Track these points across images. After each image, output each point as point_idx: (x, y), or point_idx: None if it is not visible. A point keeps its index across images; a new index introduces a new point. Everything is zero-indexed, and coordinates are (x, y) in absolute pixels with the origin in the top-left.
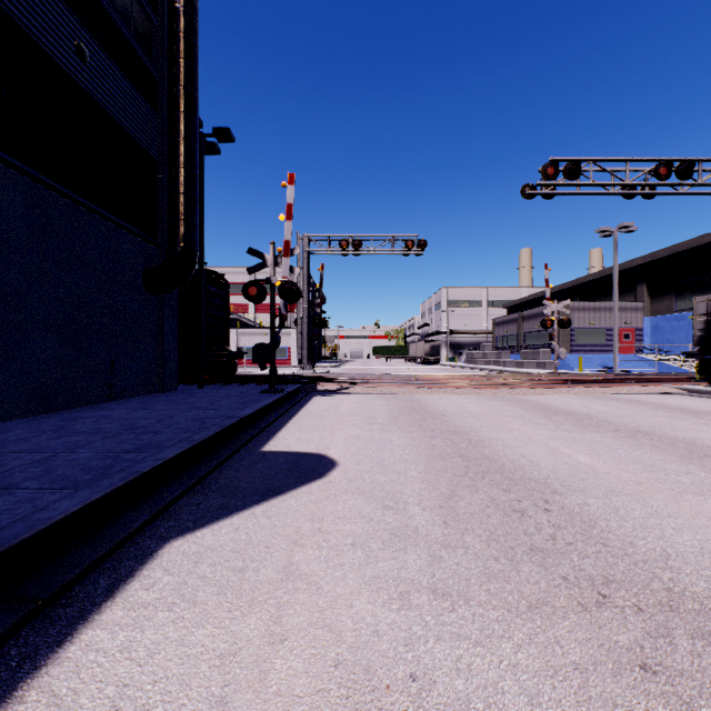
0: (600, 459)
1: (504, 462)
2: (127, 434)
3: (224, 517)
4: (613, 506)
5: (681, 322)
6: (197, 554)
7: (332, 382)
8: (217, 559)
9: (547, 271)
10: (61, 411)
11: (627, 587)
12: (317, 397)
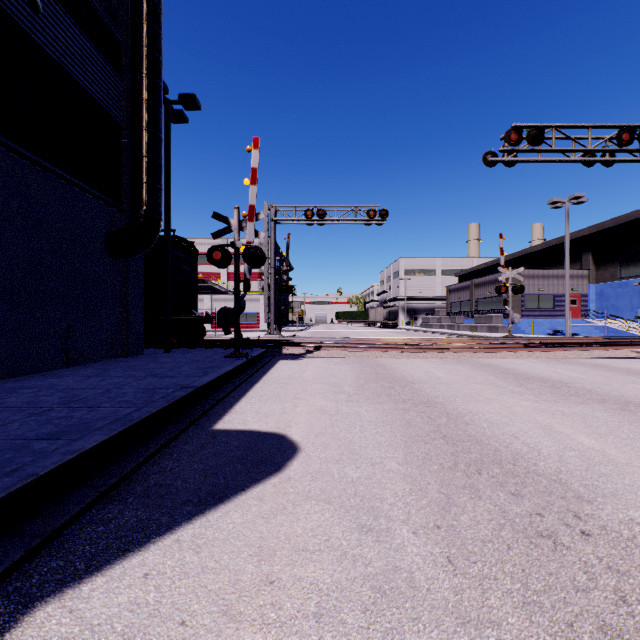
0: (608, 441)
1: (497, 447)
2: (58, 411)
3: (136, 548)
4: None
5: (625, 289)
6: None
7: (297, 346)
8: None
9: (501, 240)
10: (8, 379)
11: None
12: (282, 361)
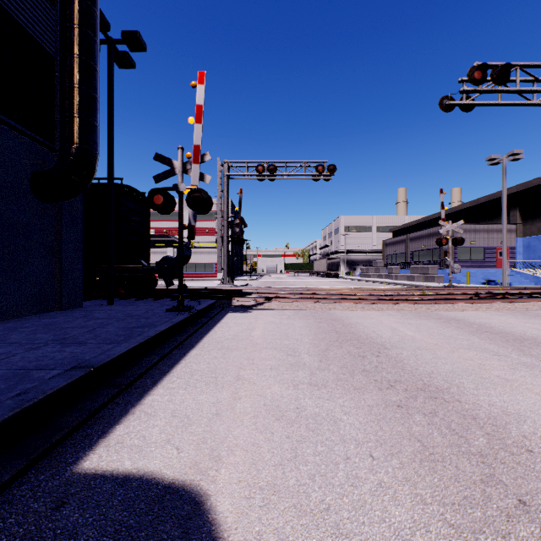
0: None
1: None
2: None
3: None
4: None
5: None
6: None
7: (248, 297)
8: None
9: (442, 195)
10: None
11: None
12: (230, 314)
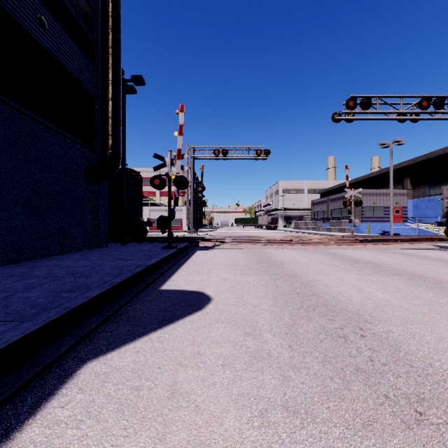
0: (393, 295)
1: (327, 298)
2: (68, 278)
3: (129, 341)
4: (410, 332)
5: (432, 203)
6: (105, 374)
7: (209, 241)
8: (120, 378)
9: (347, 170)
10: (28, 261)
11: (436, 404)
12: (199, 251)
